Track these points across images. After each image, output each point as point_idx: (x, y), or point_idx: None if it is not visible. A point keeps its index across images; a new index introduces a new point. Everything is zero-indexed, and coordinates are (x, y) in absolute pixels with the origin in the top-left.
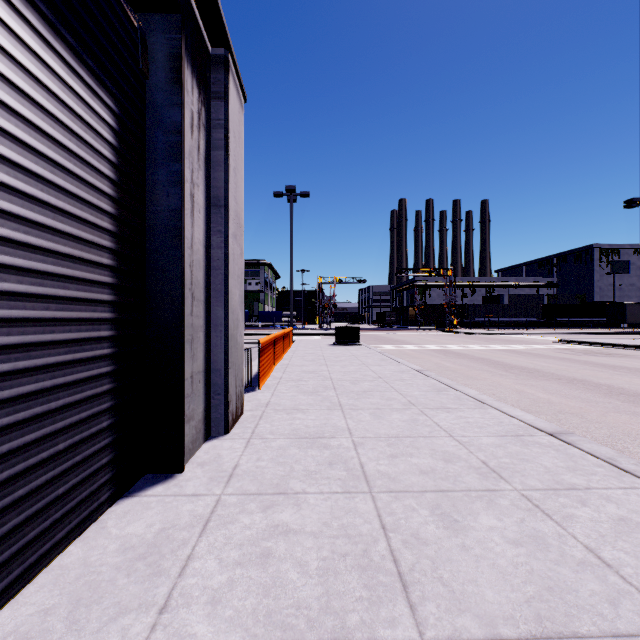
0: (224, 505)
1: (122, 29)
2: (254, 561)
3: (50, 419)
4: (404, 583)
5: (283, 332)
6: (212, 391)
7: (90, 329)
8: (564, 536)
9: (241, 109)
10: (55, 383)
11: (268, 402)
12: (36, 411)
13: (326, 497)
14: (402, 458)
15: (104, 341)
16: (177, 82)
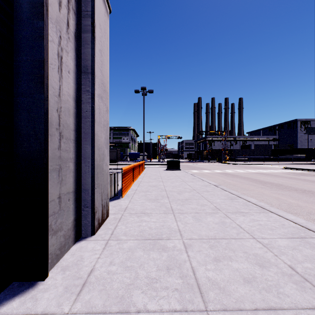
0: None
1: None
2: None
3: None
4: None
5: (139, 163)
6: (82, 205)
7: None
8: None
9: (107, 15)
10: None
11: (126, 207)
12: None
13: None
14: (224, 262)
15: None
16: None
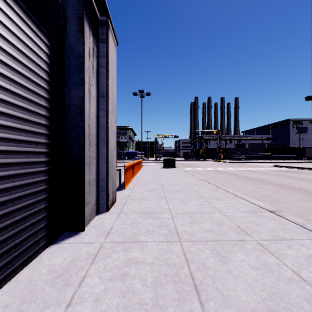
0: (104, 248)
1: (52, 3)
2: (118, 278)
3: (11, 203)
4: (197, 290)
5: (137, 161)
6: (100, 190)
7: (34, 157)
8: (281, 265)
9: (115, 48)
10: (14, 185)
11: (129, 195)
12: (3, 199)
13: (157, 244)
14: (196, 224)
15: (42, 163)
16: (81, 31)
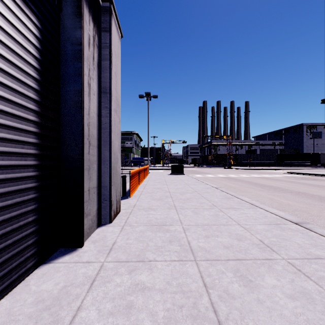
0: (105, 269)
1: None
2: (121, 311)
3: None
4: None
5: (144, 167)
6: (102, 198)
7: (19, 159)
8: (322, 292)
9: (119, 40)
10: None
11: (135, 204)
12: None
13: (168, 264)
14: (212, 238)
15: (30, 167)
16: (79, 14)
